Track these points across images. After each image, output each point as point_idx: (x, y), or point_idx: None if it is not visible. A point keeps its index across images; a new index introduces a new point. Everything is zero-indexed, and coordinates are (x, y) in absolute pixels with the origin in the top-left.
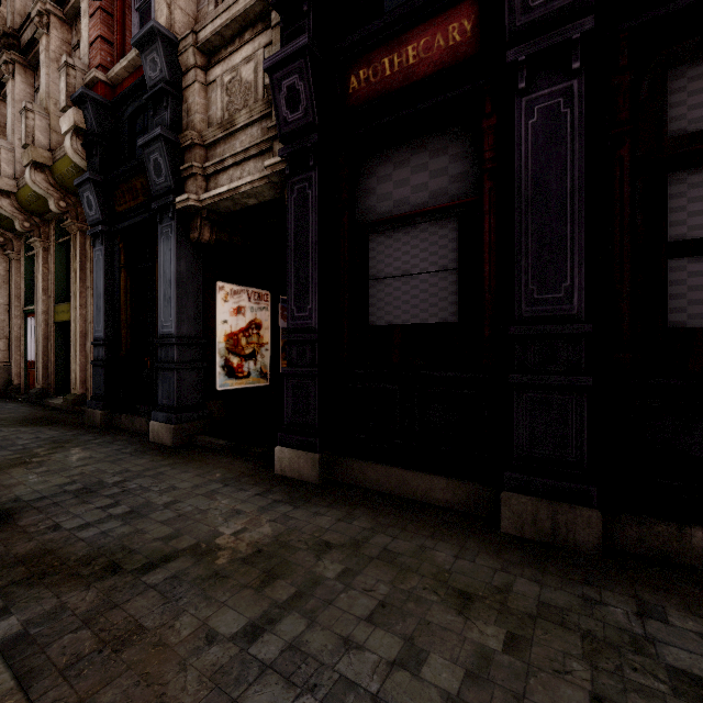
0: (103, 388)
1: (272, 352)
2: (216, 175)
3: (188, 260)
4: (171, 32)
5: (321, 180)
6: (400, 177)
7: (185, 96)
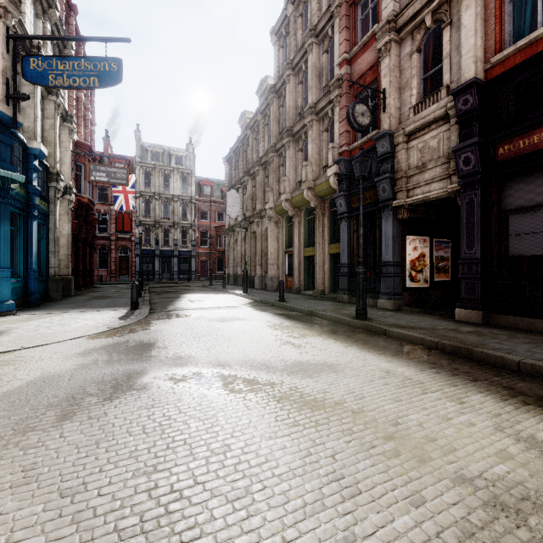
0: (346, 285)
1: (430, 269)
2: (413, 189)
3: (396, 228)
4: (391, 130)
5: (481, 193)
6: (528, 189)
7: (396, 155)
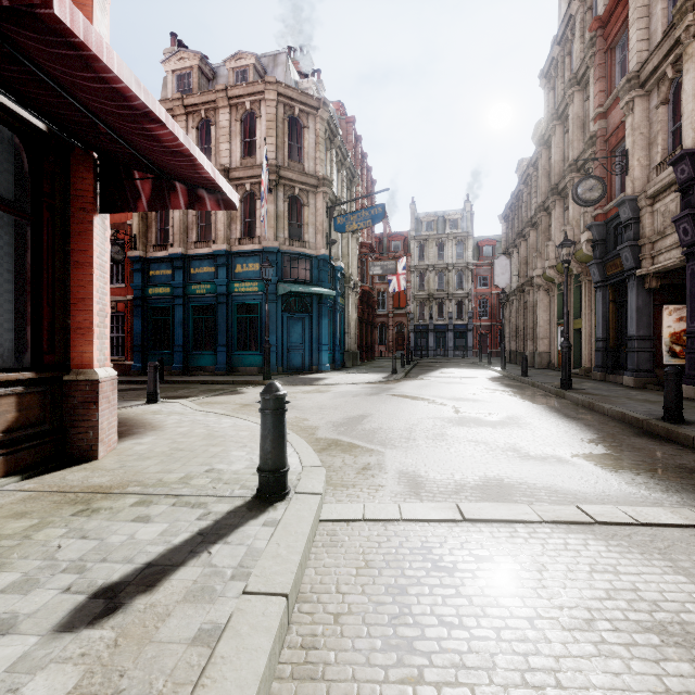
0: (600, 362)
1: None
2: (657, 256)
3: (643, 298)
4: (633, 194)
5: None
6: None
7: (640, 220)
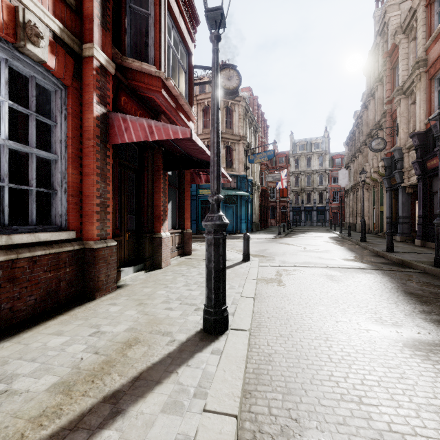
0: (388, 229)
1: None
2: (410, 177)
3: (405, 198)
4: (400, 146)
5: (423, 184)
6: (437, 183)
7: (403, 159)
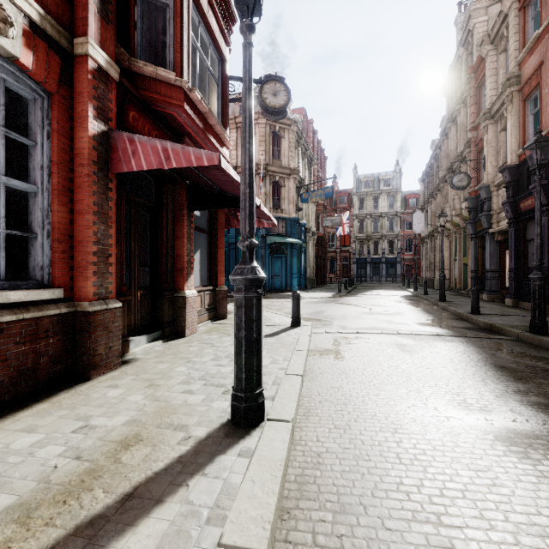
0: (473, 285)
1: None
2: (500, 222)
3: (493, 247)
4: (487, 183)
5: (515, 230)
6: (533, 229)
7: (491, 199)
